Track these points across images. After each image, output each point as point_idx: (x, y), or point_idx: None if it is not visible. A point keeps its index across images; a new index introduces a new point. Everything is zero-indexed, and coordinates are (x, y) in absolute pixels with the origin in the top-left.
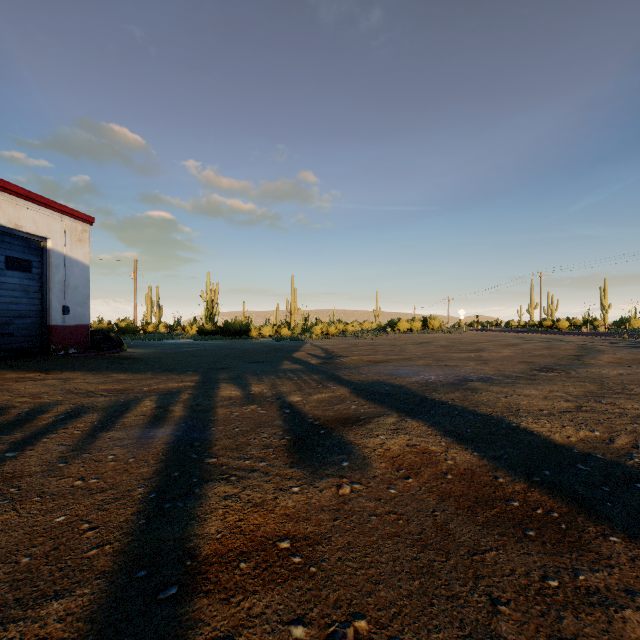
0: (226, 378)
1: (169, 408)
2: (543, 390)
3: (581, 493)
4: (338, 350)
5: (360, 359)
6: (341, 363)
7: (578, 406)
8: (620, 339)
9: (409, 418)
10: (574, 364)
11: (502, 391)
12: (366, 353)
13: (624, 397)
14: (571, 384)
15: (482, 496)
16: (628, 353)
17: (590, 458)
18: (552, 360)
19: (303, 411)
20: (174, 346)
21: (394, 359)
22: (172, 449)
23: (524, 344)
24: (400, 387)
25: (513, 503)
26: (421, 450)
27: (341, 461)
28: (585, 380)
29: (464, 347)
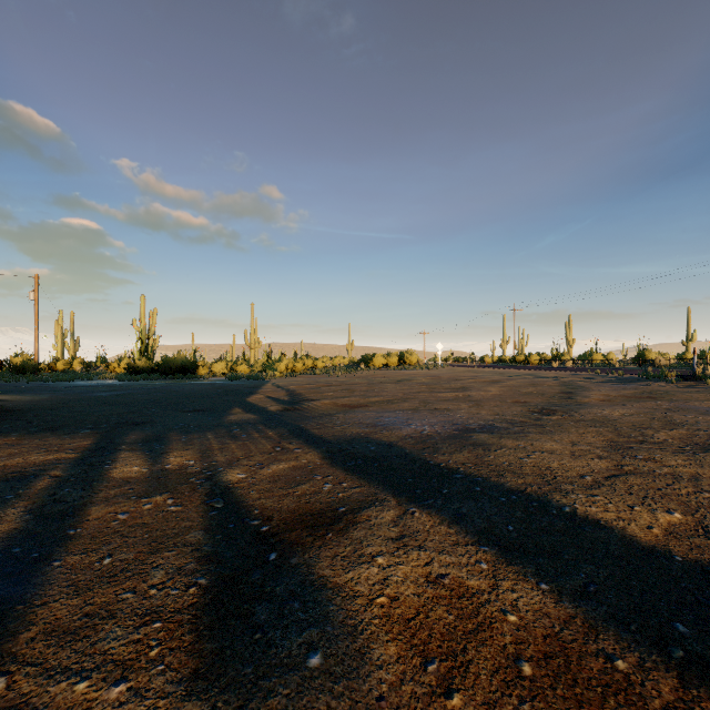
0: (137, 440)
1: None
2: (563, 442)
3: None
4: (306, 391)
5: (333, 403)
6: (309, 409)
7: (618, 465)
8: (593, 374)
9: (415, 507)
10: (570, 404)
11: (519, 446)
12: (340, 395)
13: (655, 448)
14: (585, 431)
15: None
16: (611, 389)
17: None
18: (545, 399)
19: (246, 502)
20: (86, 389)
21: (374, 402)
22: None
23: (507, 381)
24: (390, 446)
25: None
26: (454, 590)
27: (306, 653)
28: (595, 424)
29: (448, 385)
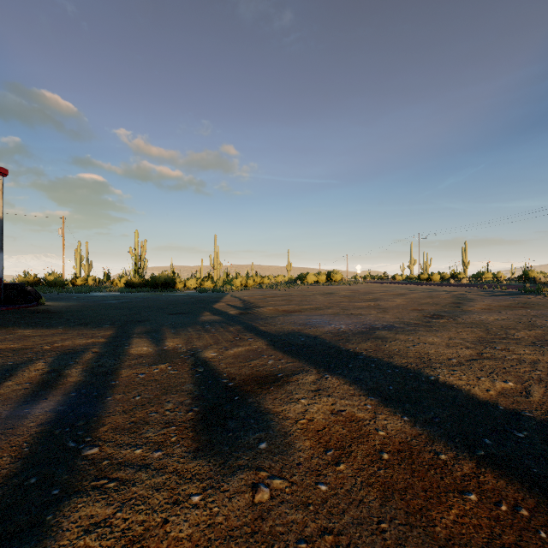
0: (142, 332)
1: (64, 372)
2: (443, 337)
3: (536, 472)
4: (255, 301)
5: (275, 309)
6: (258, 313)
7: (479, 353)
8: (482, 289)
9: (329, 374)
10: (457, 311)
11: (408, 339)
12: (281, 303)
13: (512, 342)
14: (463, 330)
15: (430, 487)
16: (493, 301)
17: (521, 418)
18: (437, 307)
19: (217, 369)
20: (99, 298)
21: (306, 309)
22: (44, 435)
23: (411, 294)
24: (315, 337)
25: (470, 496)
26: (348, 418)
27: (258, 442)
28: (472, 326)
29: (363, 297)
